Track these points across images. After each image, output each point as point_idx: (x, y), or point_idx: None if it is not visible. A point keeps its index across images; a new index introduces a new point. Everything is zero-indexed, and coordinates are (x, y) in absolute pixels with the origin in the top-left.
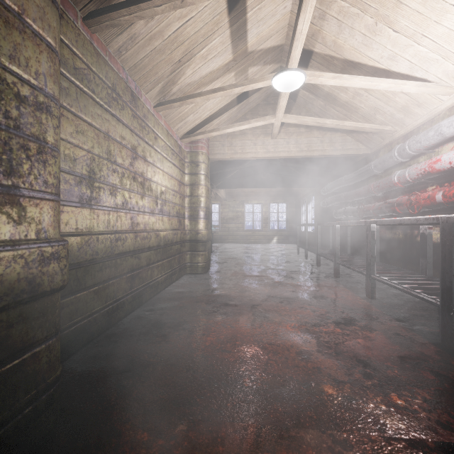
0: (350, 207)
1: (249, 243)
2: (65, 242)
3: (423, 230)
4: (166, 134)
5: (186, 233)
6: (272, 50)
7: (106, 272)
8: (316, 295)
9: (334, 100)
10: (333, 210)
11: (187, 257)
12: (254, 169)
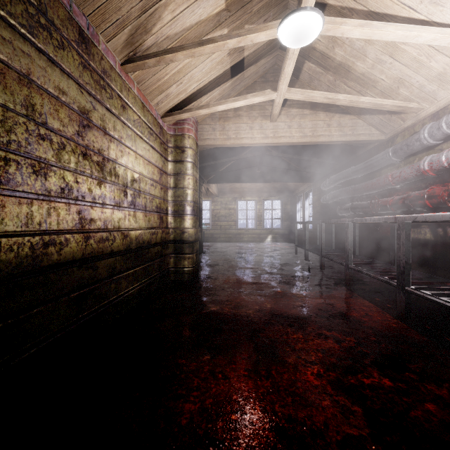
0: (359, 202)
1: (242, 242)
2: None
3: None
4: (140, 106)
5: (170, 232)
6: (275, 3)
7: (22, 296)
8: (333, 312)
9: (347, 72)
10: (335, 206)
11: (171, 260)
12: (248, 162)
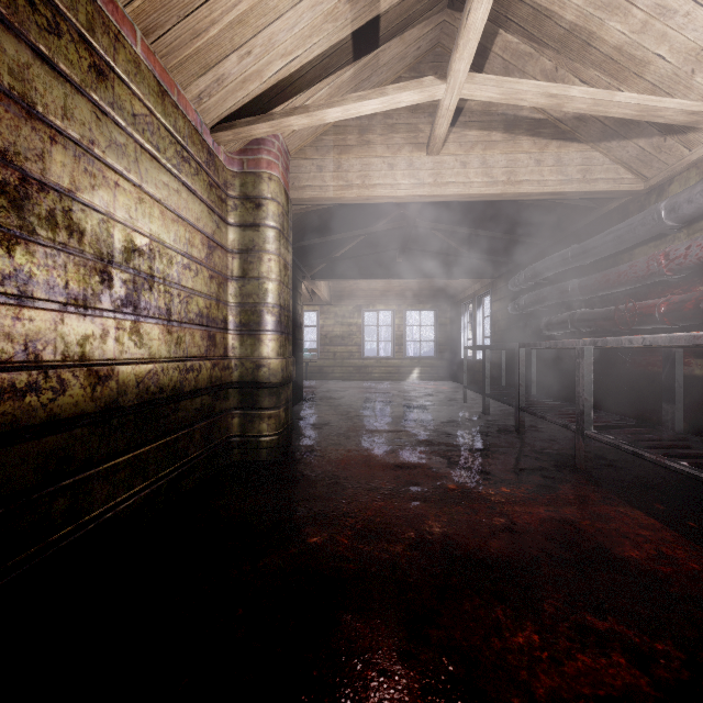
0: (589, 310)
1: (370, 380)
2: None
3: None
4: (154, 90)
5: (232, 366)
6: None
7: None
8: (584, 548)
9: (584, 47)
10: (536, 319)
11: (234, 422)
12: (381, 243)
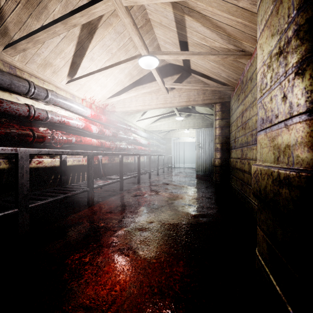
0: None
1: None
2: (214, 159)
3: (64, 158)
4: None
5: None
6: None
7: (237, 174)
8: (121, 207)
9: None
10: None
11: None
12: None
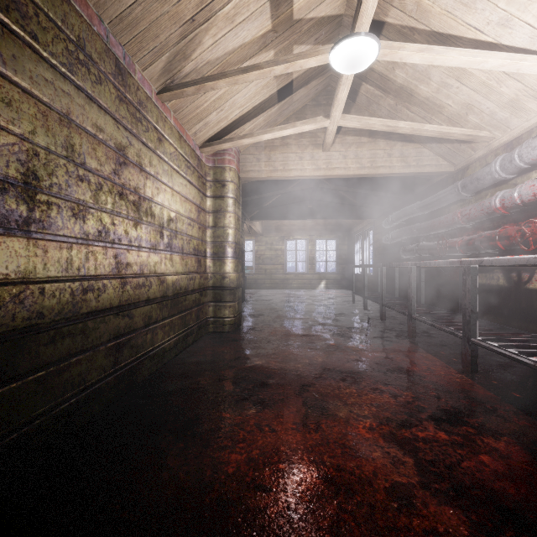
0: (425, 243)
1: (291, 289)
2: None
3: None
4: (177, 137)
5: (209, 278)
6: (327, 21)
7: (63, 344)
8: (391, 366)
9: (409, 96)
10: (399, 247)
11: (210, 309)
12: (297, 195)
